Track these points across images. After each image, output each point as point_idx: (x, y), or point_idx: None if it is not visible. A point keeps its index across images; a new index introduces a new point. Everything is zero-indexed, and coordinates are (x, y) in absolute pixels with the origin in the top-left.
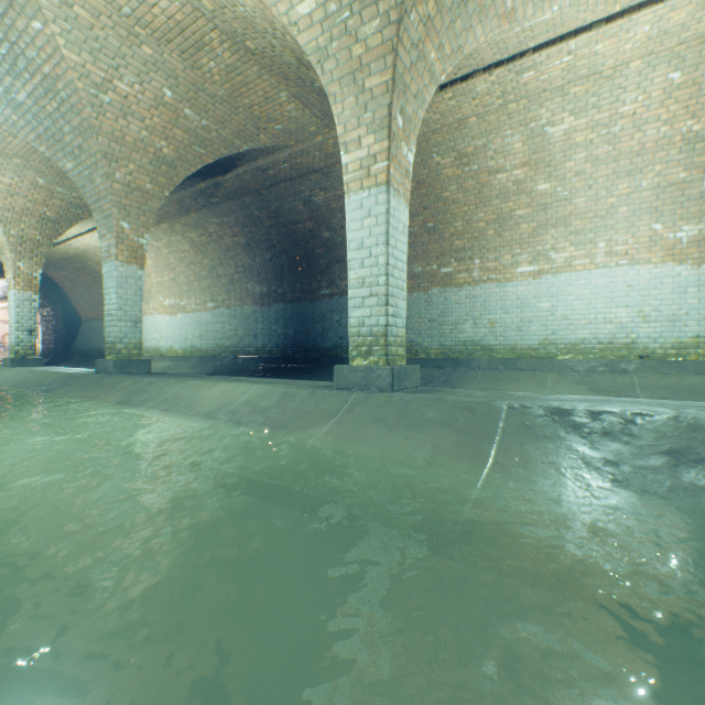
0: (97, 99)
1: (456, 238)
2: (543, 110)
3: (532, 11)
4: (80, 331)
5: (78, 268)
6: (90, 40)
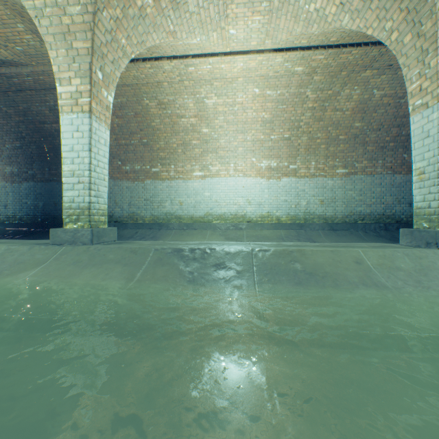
0: None
1: (161, 151)
2: (202, 90)
3: (186, 36)
4: None
5: None
6: None
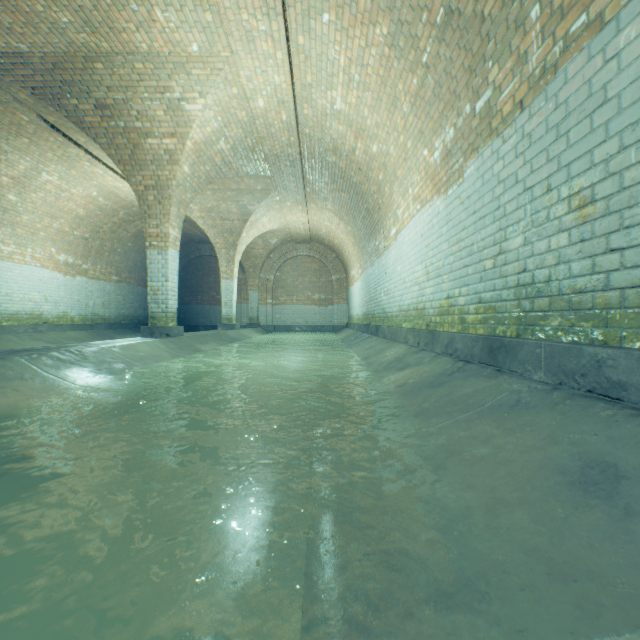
0: None
1: None
2: (55, 166)
3: None
4: None
5: None
6: None
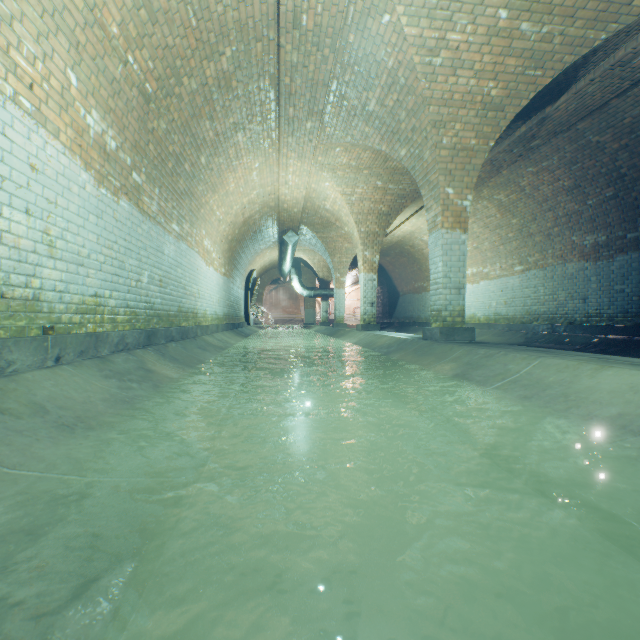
0: (429, 67)
1: None
2: None
3: None
4: (397, 303)
5: (397, 253)
6: (427, 0)
